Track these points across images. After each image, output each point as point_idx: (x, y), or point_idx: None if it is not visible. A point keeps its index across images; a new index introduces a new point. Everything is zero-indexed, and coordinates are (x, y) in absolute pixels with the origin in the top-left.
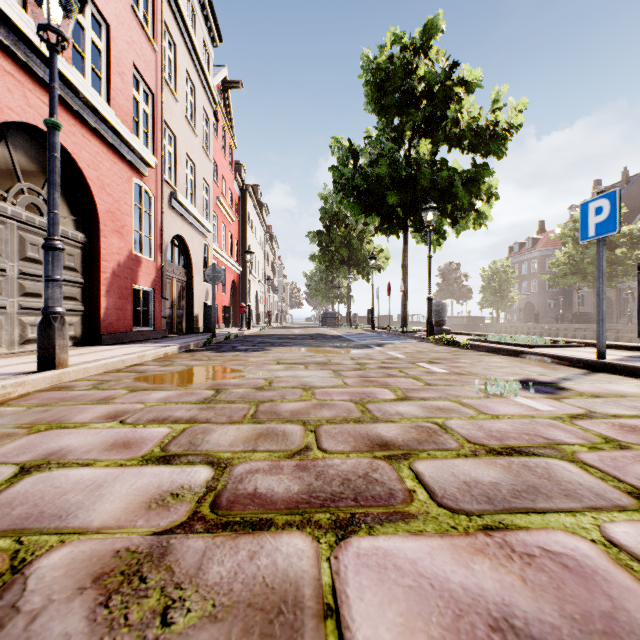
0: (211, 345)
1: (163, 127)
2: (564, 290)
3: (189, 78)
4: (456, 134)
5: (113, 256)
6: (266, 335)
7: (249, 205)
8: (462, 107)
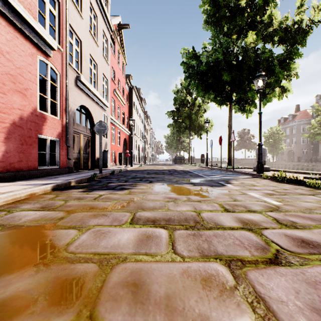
0: (94, 180)
1: (67, 26)
2: (312, 143)
3: (92, 8)
4: (269, 33)
5: (14, 110)
6: (140, 170)
7: (134, 97)
8: (273, 15)
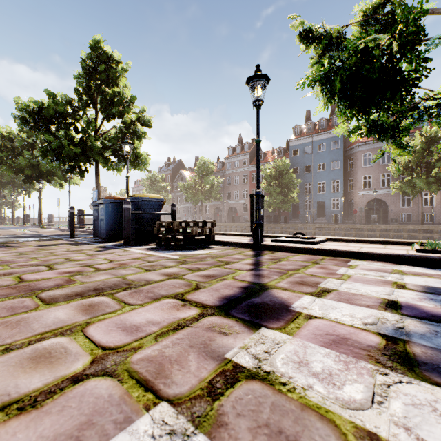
0: None
1: None
2: None
3: None
4: None
5: None
6: None
7: None
8: None
